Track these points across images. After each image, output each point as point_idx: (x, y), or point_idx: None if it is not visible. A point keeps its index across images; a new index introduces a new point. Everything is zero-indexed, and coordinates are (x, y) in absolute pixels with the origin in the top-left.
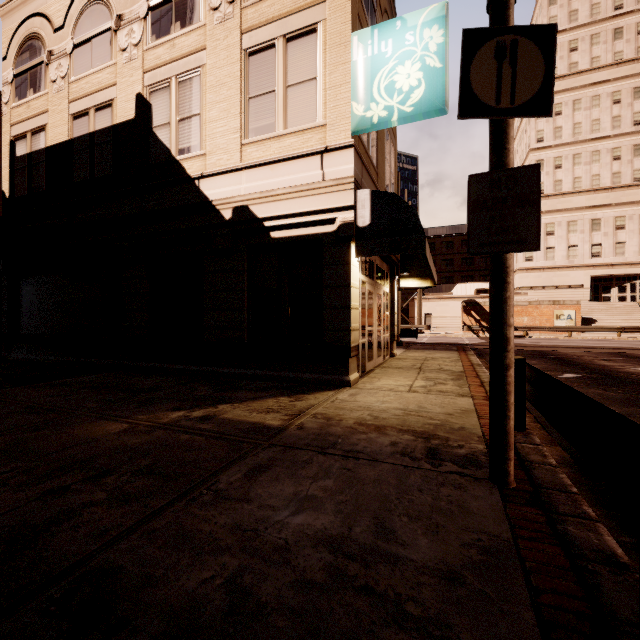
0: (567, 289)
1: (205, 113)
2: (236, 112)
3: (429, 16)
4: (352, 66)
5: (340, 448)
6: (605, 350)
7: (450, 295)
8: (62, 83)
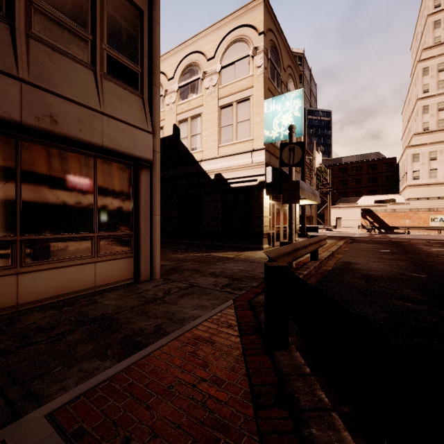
0: None
1: (203, 133)
2: (216, 133)
3: (295, 95)
4: (264, 115)
5: (250, 261)
6: (443, 241)
7: (355, 205)
8: None
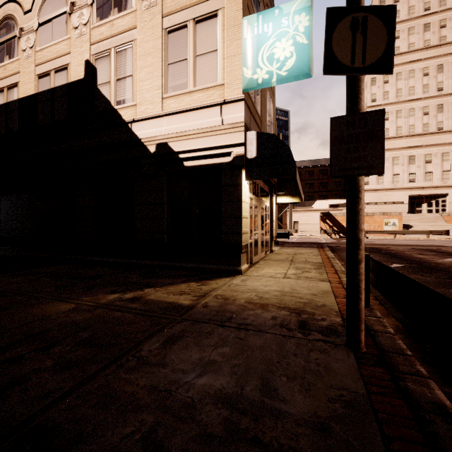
0: (392, 204)
1: (136, 75)
2: (158, 74)
3: (299, 6)
4: (243, 42)
5: (234, 322)
6: (419, 247)
7: (311, 208)
8: (30, 52)
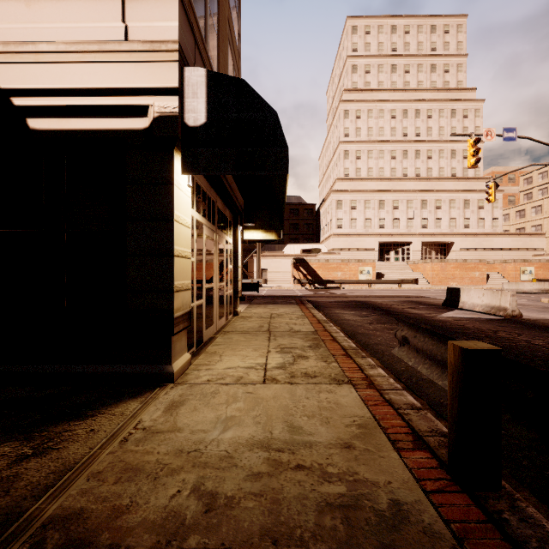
0: (364, 251)
1: None
2: None
3: None
4: None
5: None
6: (402, 298)
7: (282, 253)
8: None
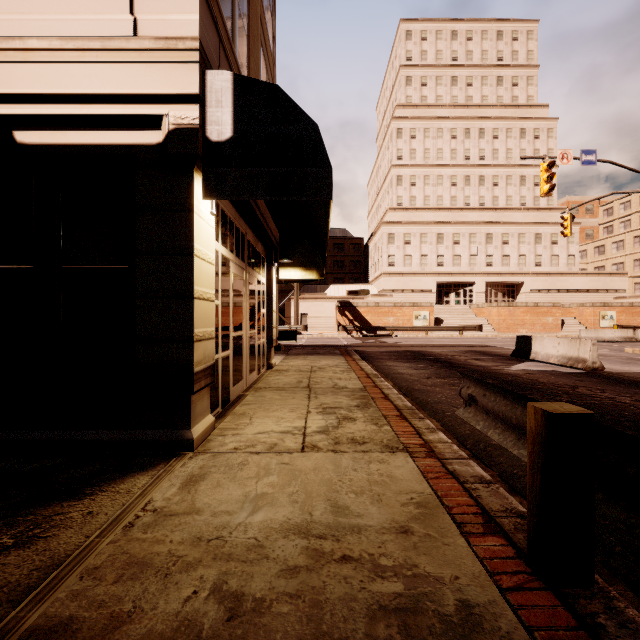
0: (420, 293)
1: None
2: None
3: None
4: None
5: None
6: (464, 348)
7: (325, 295)
8: None
